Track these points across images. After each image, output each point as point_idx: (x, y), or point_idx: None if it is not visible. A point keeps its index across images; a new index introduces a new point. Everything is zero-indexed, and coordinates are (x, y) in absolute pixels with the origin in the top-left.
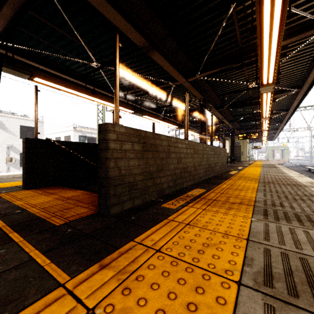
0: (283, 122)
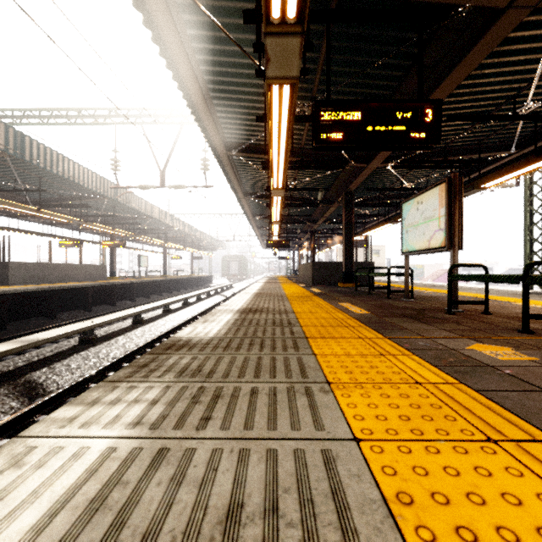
0: None
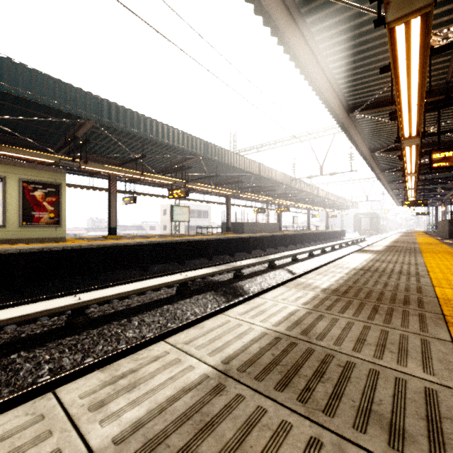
0: (289, 25)
